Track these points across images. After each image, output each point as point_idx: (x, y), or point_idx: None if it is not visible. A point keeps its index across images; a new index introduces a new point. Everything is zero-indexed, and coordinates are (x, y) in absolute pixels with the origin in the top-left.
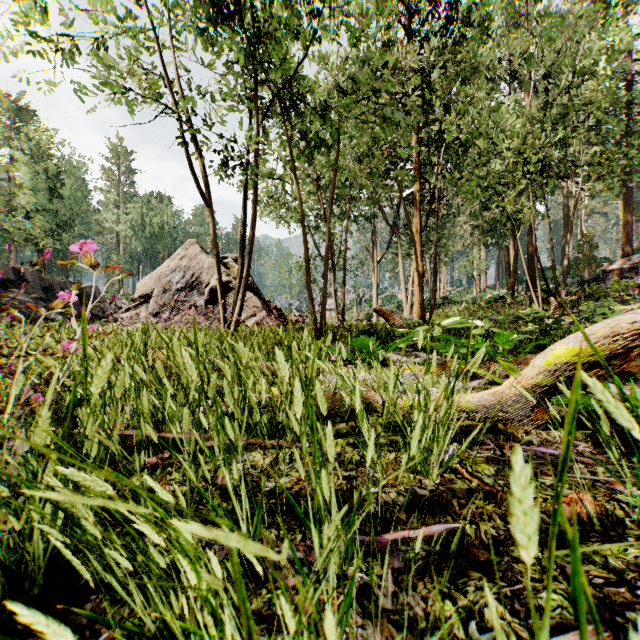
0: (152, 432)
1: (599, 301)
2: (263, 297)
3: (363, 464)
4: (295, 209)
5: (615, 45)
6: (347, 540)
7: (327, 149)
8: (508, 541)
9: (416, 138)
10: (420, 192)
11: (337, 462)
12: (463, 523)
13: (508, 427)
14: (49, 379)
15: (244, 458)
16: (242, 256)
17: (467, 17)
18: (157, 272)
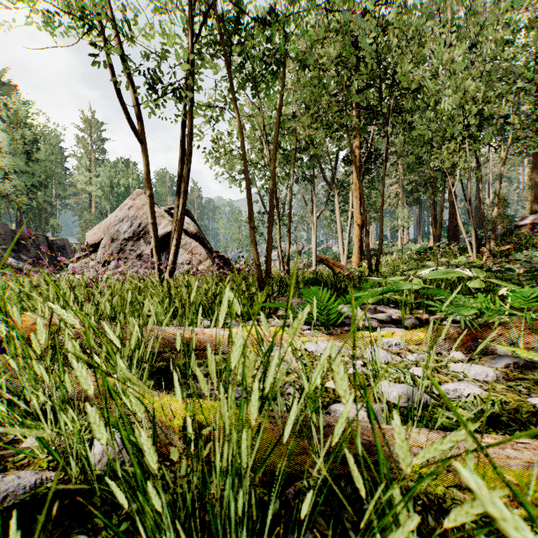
0: None
1: (535, 250)
2: (209, 246)
3: None
4: (240, 156)
5: None
6: None
7: (272, 75)
8: None
9: None
10: (359, 149)
11: None
12: None
13: None
14: None
15: None
16: (179, 198)
17: None
18: (106, 222)
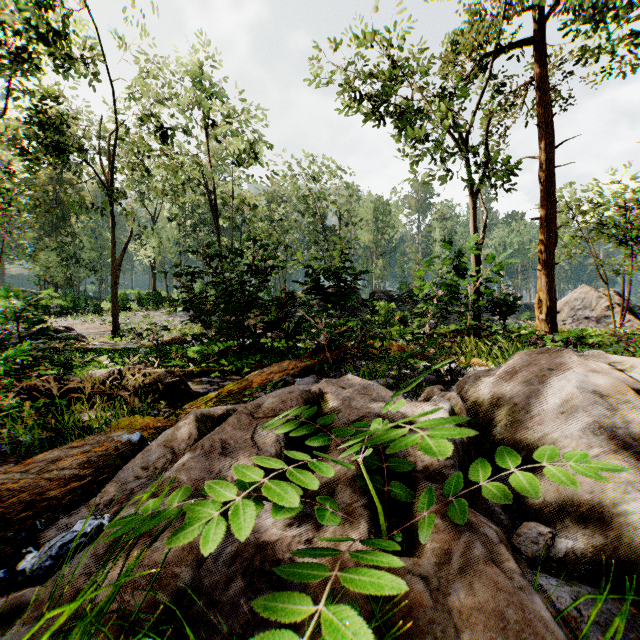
0: None
1: None
2: (634, 312)
3: None
4: None
5: None
6: None
7: None
8: None
9: None
10: None
11: None
12: None
13: None
14: None
15: None
16: (622, 301)
17: None
18: (563, 300)
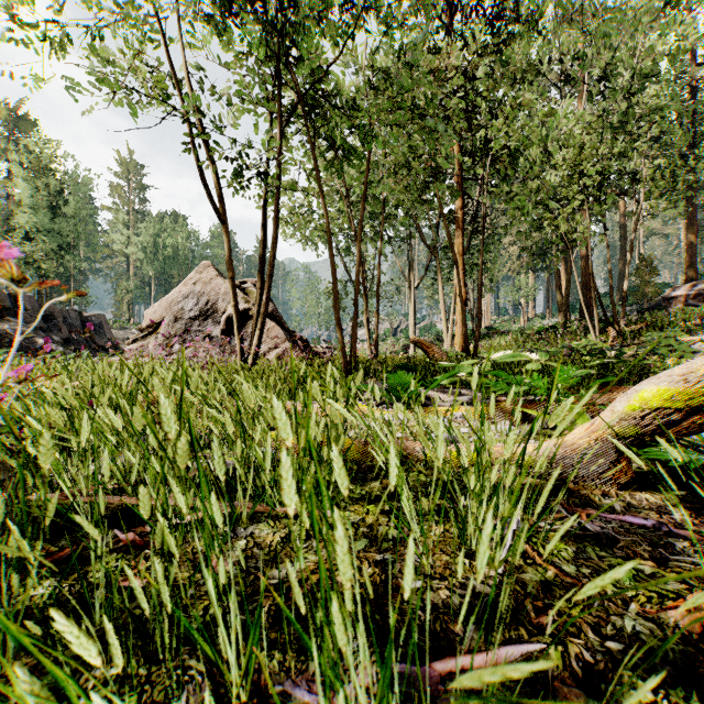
0: (90, 524)
1: (664, 331)
2: (287, 326)
3: (402, 541)
4: (322, 227)
5: (680, 46)
6: (381, 685)
7: (358, 157)
8: (611, 672)
9: (458, 149)
10: (463, 209)
11: (368, 539)
12: (544, 642)
13: (581, 487)
14: (20, 425)
15: (248, 532)
16: (261, 280)
17: (515, 13)
18: (168, 298)
